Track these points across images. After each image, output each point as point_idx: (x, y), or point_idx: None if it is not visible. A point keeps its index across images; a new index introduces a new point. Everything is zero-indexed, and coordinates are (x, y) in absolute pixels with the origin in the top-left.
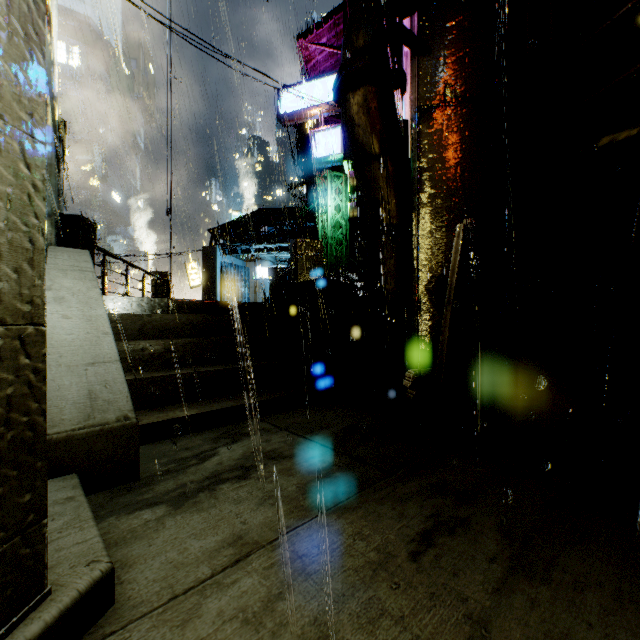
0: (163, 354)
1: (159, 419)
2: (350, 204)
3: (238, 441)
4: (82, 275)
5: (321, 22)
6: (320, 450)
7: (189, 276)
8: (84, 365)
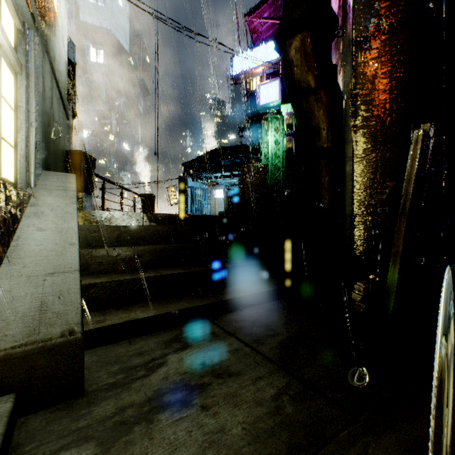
0: (133, 259)
1: (120, 320)
2: (286, 138)
3: (187, 347)
4: (64, 193)
5: (263, 1)
6: (267, 367)
7: (170, 197)
8: (44, 275)
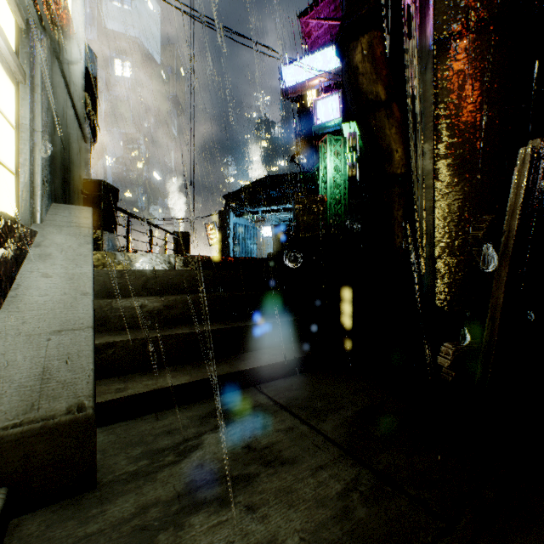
0: (162, 311)
1: (145, 389)
2: (349, 164)
3: (229, 424)
4: (77, 231)
5: None
6: (330, 452)
7: (208, 236)
8: (48, 333)
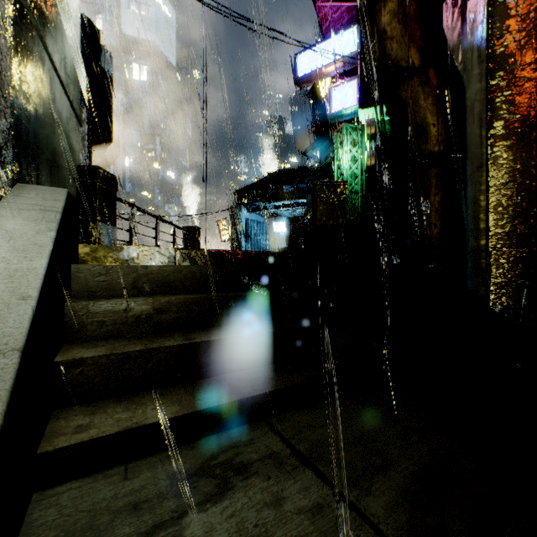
0: (152, 315)
1: (114, 428)
2: (367, 153)
3: (225, 493)
4: (40, 215)
5: None
6: None
7: (220, 232)
8: None
